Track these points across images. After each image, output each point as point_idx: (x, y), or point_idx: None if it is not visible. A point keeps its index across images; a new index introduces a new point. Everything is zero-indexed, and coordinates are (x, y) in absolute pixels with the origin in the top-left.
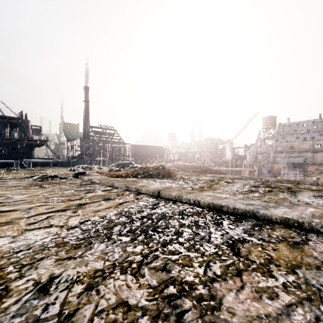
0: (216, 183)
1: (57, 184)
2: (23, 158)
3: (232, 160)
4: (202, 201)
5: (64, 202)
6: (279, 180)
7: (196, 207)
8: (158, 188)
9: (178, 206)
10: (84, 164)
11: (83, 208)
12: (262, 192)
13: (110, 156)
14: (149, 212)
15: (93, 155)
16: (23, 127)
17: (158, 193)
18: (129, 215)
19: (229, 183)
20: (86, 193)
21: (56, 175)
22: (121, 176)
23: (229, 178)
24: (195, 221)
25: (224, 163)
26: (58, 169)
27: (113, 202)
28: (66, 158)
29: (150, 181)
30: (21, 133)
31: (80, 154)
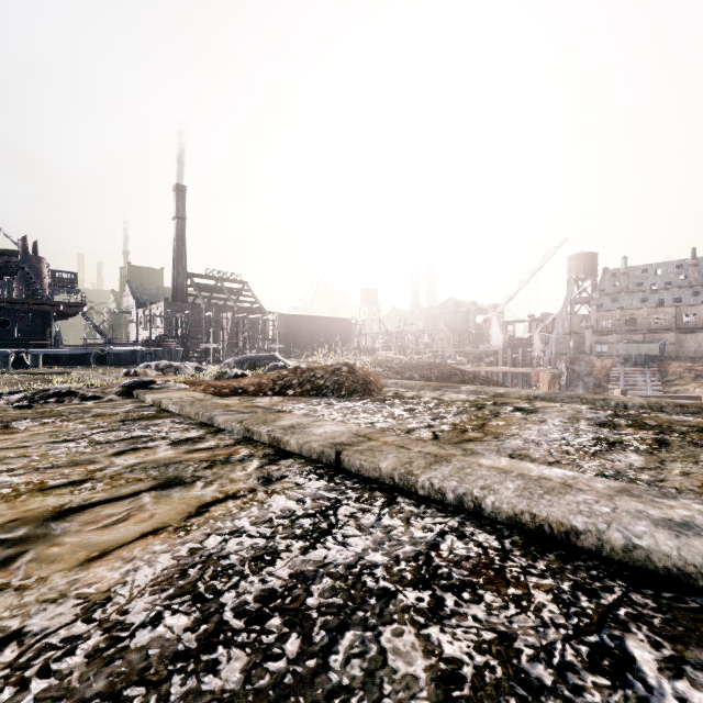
0: (494, 413)
1: (60, 418)
2: (25, 345)
3: (505, 349)
4: (489, 500)
5: (12, 501)
6: (657, 404)
7: (470, 525)
8: (336, 437)
9: (406, 522)
10: (169, 358)
11: (53, 535)
12: (641, 446)
13: (232, 341)
14: (296, 565)
15: (191, 337)
16: (29, 273)
17: (337, 457)
18: (213, 586)
19: (529, 415)
20: (115, 454)
21: (73, 391)
22: (243, 393)
23: (519, 397)
24: (500, 643)
25: (486, 356)
26: (103, 371)
27: (180, 500)
28: (128, 344)
29: (317, 407)
30: (20, 287)
31: (162, 335)
